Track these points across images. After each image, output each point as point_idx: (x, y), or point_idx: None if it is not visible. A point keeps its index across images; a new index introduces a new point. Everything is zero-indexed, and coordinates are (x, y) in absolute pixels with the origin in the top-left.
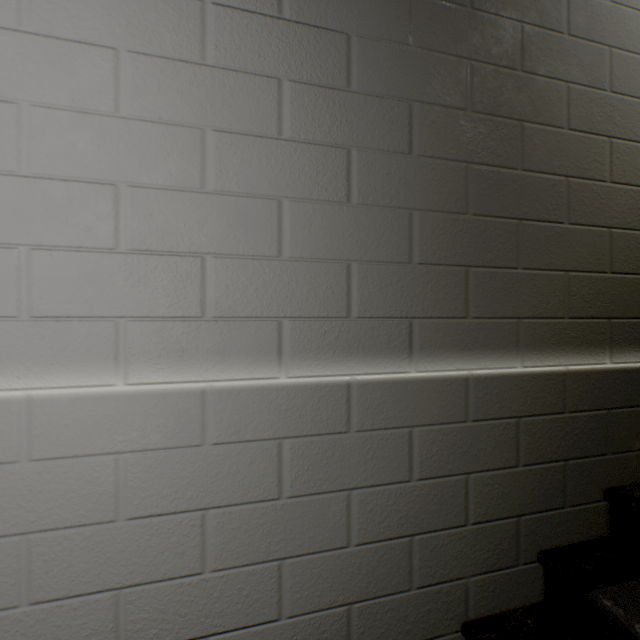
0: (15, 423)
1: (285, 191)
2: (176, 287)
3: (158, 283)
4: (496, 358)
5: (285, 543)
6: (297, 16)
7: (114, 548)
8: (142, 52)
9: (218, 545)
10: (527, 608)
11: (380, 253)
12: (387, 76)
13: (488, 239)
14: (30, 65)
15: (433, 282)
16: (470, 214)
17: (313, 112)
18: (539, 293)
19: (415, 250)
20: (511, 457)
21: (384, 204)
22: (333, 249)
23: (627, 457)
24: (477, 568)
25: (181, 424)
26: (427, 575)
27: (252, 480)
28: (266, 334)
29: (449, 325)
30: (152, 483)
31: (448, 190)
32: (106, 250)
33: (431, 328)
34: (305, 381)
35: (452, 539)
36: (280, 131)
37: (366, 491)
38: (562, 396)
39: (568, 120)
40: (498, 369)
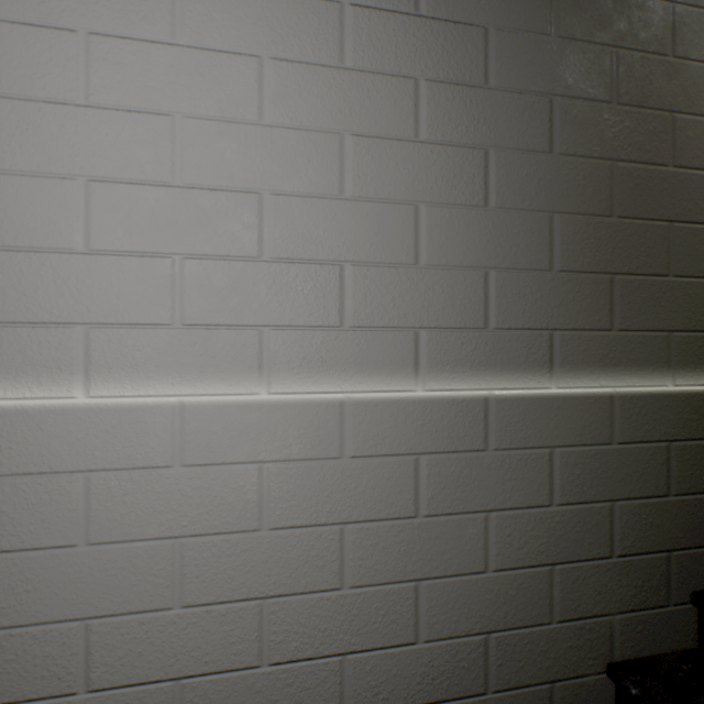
0: (169, 429)
1: (421, 196)
2: (316, 296)
3: (299, 292)
4: (644, 375)
5: (421, 564)
6: (433, 12)
7: (258, 557)
8: (284, 59)
9: (356, 561)
10: (680, 653)
11: (519, 260)
12: (526, 70)
13: (635, 244)
14: (182, 77)
15: (575, 291)
16: (615, 216)
17: (450, 112)
18: (692, 303)
19: (556, 256)
20: (661, 485)
21: (523, 207)
22: (470, 256)
23: None
24: (623, 605)
25: (320, 435)
26: (568, 609)
27: (389, 496)
28: (403, 345)
29: (592, 338)
30: (293, 494)
31: (591, 191)
32: (250, 259)
33: (573, 341)
34: (441, 395)
35: (595, 571)
36: (416, 133)
37: (504, 514)
38: None
39: None
40: (646, 387)
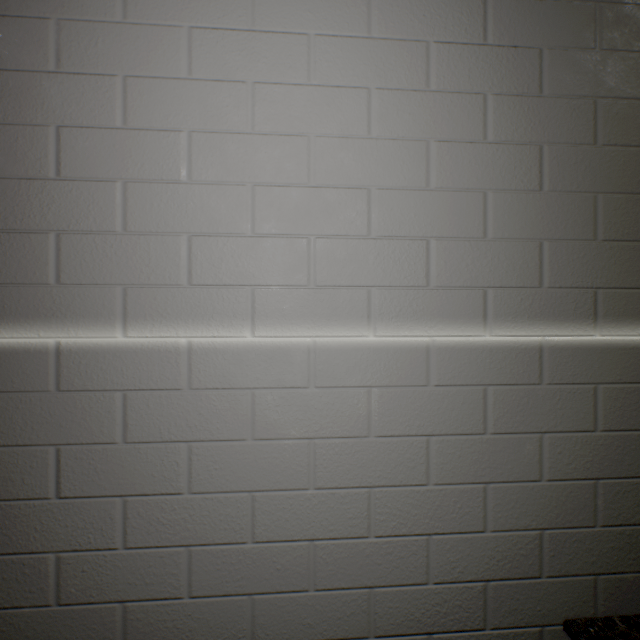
0: (306, 360)
1: (488, 185)
2: (408, 264)
3: (396, 261)
4: None
5: (488, 470)
6: (498, 41)
7: (367, 457)
8: (385, 88)
9: (438, 465)
10: None
11: (567, 232)
12: (574, 79)
13: None
14: (315, 108)
15: (616, 256)
16: None
17: (511, 118)
18: None
19: (599, 228)
20: None
21: (571, 190)
22: (527, 230)
23: None
24: None
25: (412, 368)
26: (610, 516)
27: (463, 417)
28: (474, 300)
29: (631, 295)
30: (392, 411)
31: (630, 173)
32: (362, 237)
33: (614, 297)
34: (504, 340)
35: (634, 488)
36: (485, 136)
37: (555, 436)
38: None
39: None
40: None
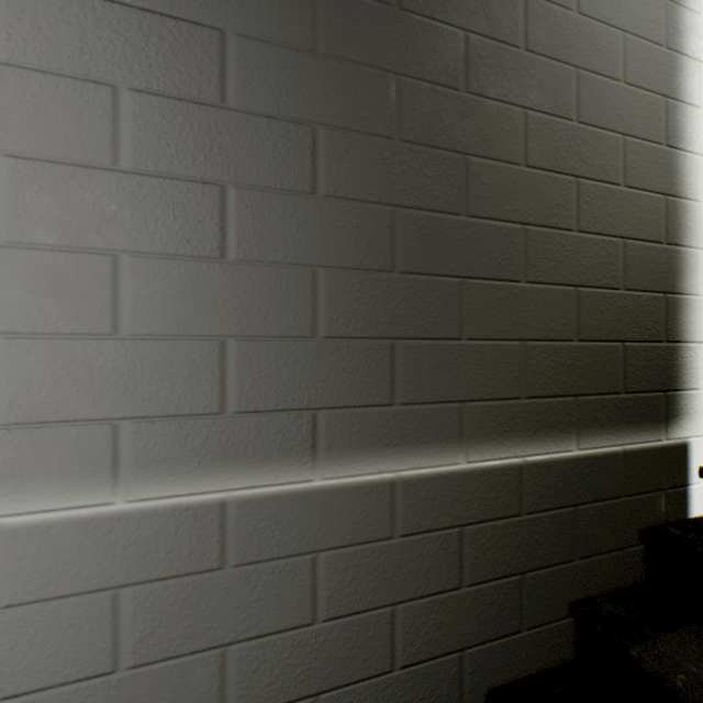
0: None
1: (124, 242)
2: None
3: None
4: (433, 453)
5: None
6: (143, 0)
7: None
8: None
9: None
10: None
11: (270, 325)
12: (281, 90)
13: (422, 303)
14: None
15: (346, 360)
16: (398, 271)
17: (169, 134)
18: (489, 369)
19: (321, 319)
20: (453, 577)
21: (276, 259)
22: (200, 321)
23: (598, 561)
24: None
25: None
26: None
27: (70, 651)
28: (93, 443)
29: (369, 415)
30: None
31: (367, 241)
32: None
33: (344, 420)
34: (156, 504)
35: (373, 691)
36: (116, 159)
37: (250, 644)
38: (518, 494)
39: (526, 155)
40: (435, 467)
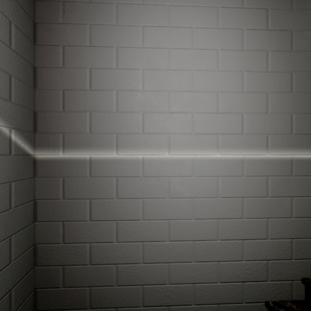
0: (191, 165)
1: (268, 90)
2: (234, 124)
3: (229, 123)
4: None
5: (268, 213)
6: (273, 28)
7: (216, 206)
8: (224, 49)
9: (247, 210)
10: None
11: (303, 110)
12: (306, 43)
13: None
14: (194, 58)
15: None
16: None
17: (278, 61)
18: None
19: None
20: None
21: (305, 91)
22: (285, 109)
23: None
24: None
25: (235, 168)
26: None
27: (257, 189)
28: (262, 140)
29: None
30: (227, 187)
31: None
32: (214, 113)
33: None
34: (275, 156)
35: None
36: (267, 69)
37: (298, 198)
38: None
39: None
40: None
